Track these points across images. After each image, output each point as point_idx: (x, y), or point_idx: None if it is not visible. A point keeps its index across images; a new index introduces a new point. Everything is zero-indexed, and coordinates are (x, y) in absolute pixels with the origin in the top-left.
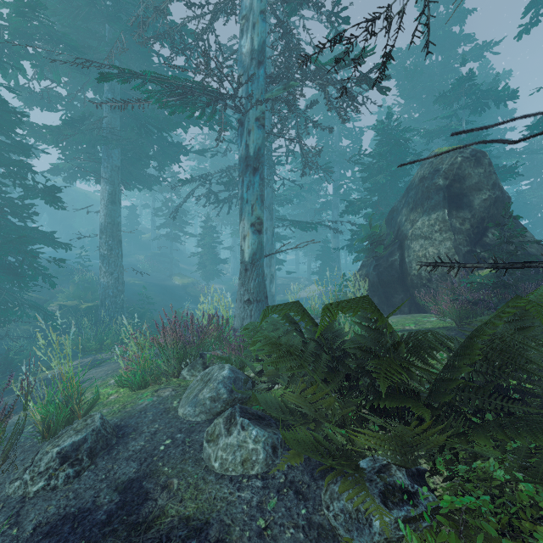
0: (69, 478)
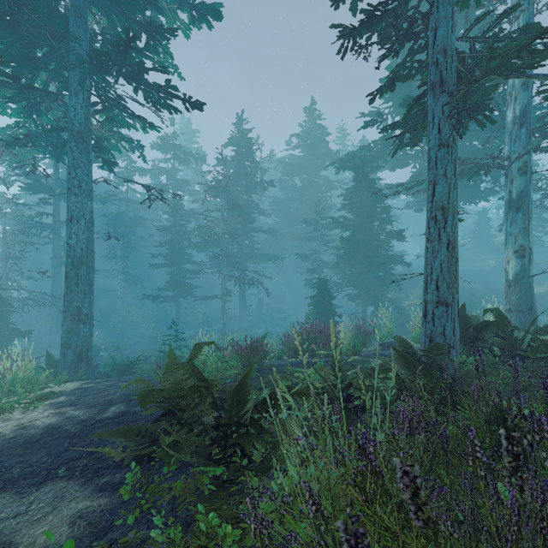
0: (381, 350)
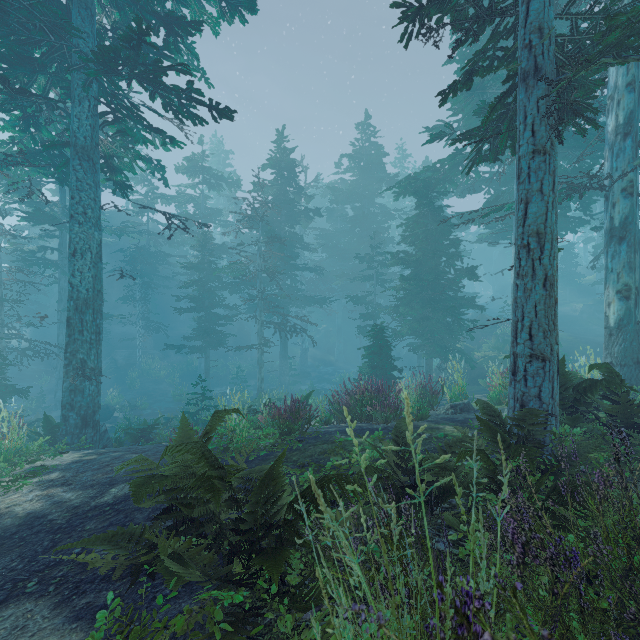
0: (452, 413)
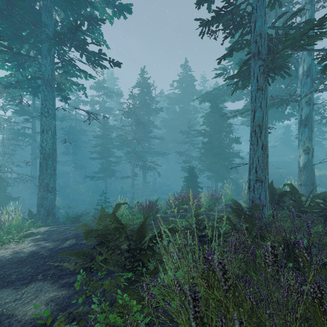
0: (225, 208)
